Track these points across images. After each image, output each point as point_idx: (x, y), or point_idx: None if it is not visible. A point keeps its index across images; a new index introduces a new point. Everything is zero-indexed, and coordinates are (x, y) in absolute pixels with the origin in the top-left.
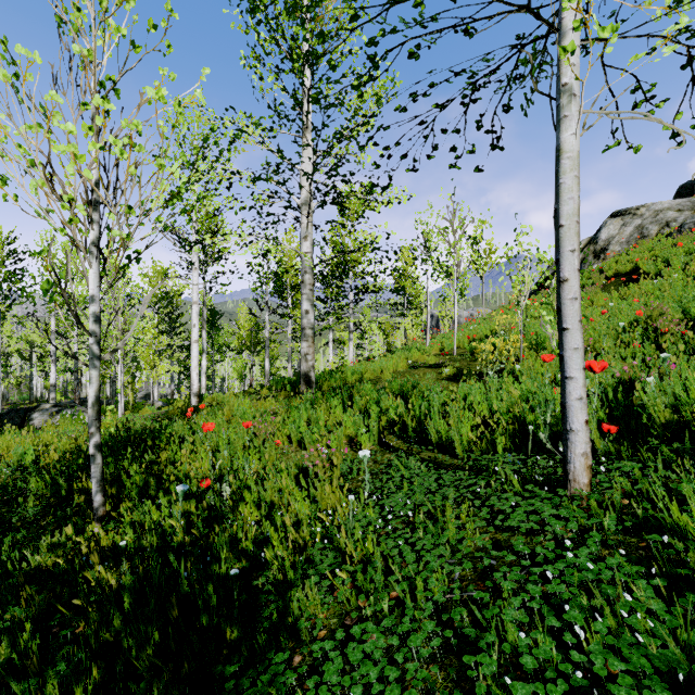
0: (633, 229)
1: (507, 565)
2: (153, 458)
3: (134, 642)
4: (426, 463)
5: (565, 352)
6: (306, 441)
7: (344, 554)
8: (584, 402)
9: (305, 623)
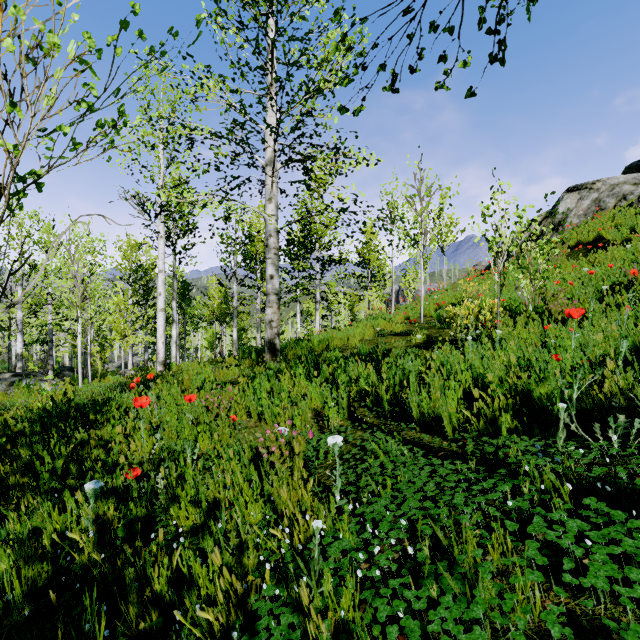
0: (590, 202)
1: None
2: (85, 438)
3: None
4: (410, 446)
5: None
6: (266, 415)
7: (306, 614)
8: None
9: None
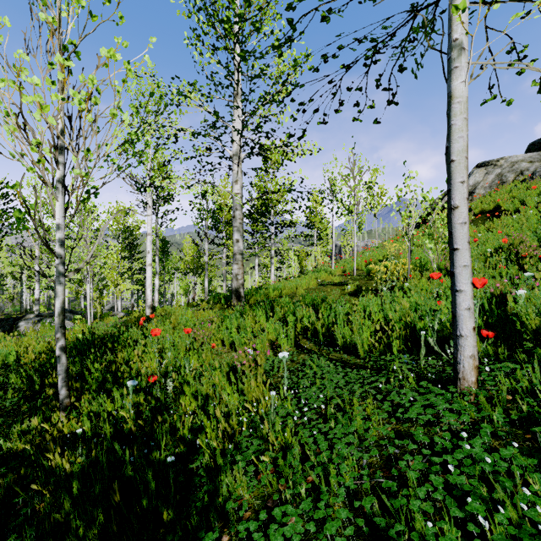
0: (494, 177)
1: (409, 453)
2: (111, 358)
3: (81, 522)
4: (334, 362)
5: (455, 269)
6: (236, 344)
7: (267, 441)
8: (472, 311)
9: (232, 506)
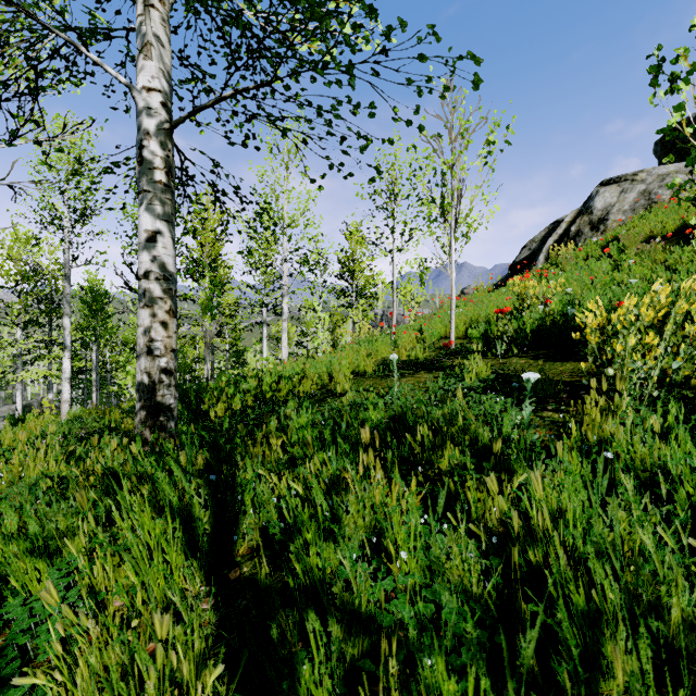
0: (637, 195)
1: None
2: None
3: None
4: None
5: None
6: None
7: None
8: None
9: None
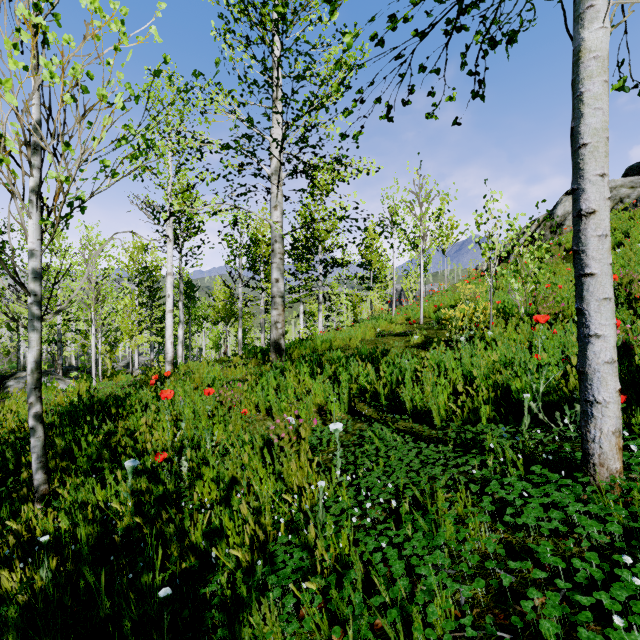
0: None
1: (531, 583)
2: (112, 428)
3: None
4: (402, 434)
5: (588, 304)
6: (274, 409)
7: (313, 553)
8: (612, 366)
9: None
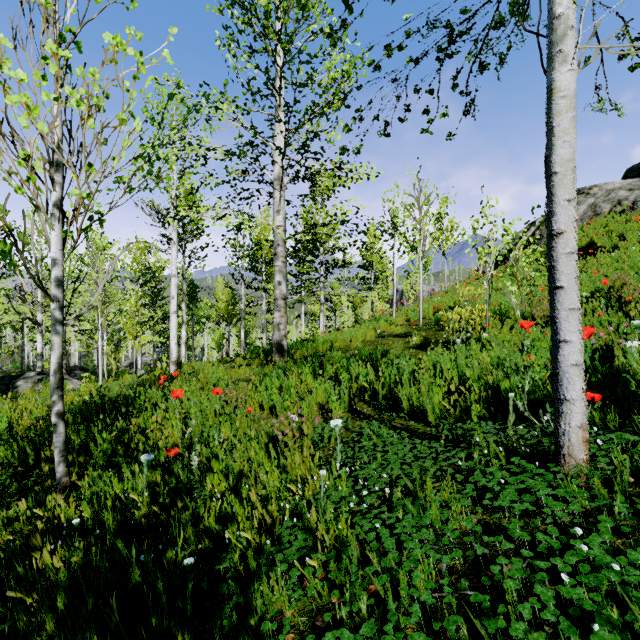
0: (587, 207)
1: (502, 554)
2: (124, 426)
3: None
4: (398, 431)
5: (558, 313)
6: (278, 408)
7: (315, 534)
8: (580, 368)
9: (269, 626)
